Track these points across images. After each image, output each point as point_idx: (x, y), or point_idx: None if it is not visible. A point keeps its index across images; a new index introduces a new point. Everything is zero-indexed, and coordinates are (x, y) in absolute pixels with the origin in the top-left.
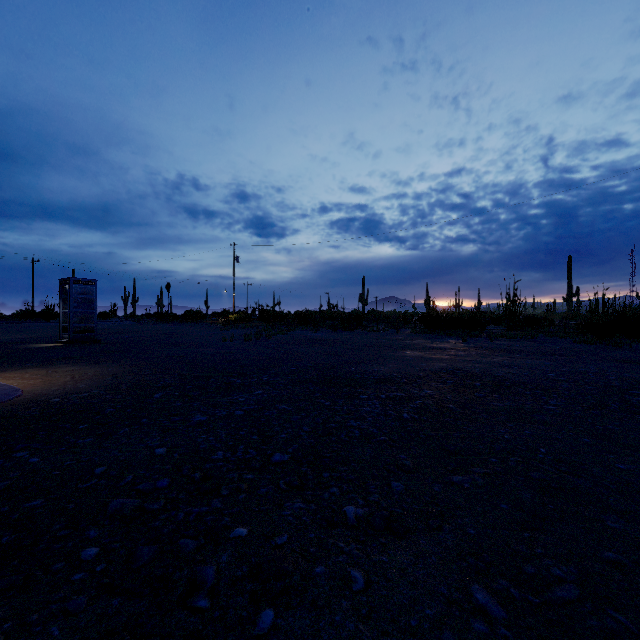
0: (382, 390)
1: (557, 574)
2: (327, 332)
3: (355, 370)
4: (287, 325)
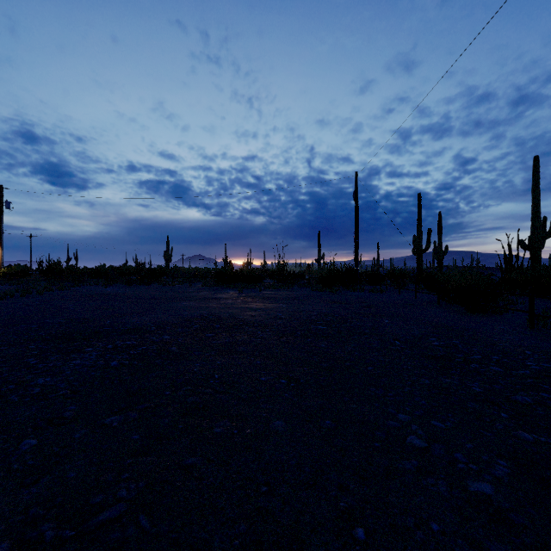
0: (117, 340)
1: (121, 495)
2: (120, 287)
3: (110, 323)
4: (75, 280)
